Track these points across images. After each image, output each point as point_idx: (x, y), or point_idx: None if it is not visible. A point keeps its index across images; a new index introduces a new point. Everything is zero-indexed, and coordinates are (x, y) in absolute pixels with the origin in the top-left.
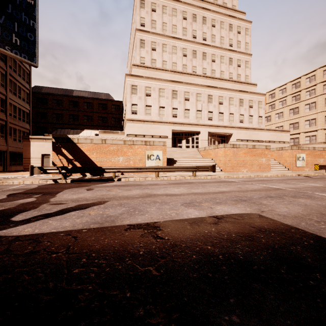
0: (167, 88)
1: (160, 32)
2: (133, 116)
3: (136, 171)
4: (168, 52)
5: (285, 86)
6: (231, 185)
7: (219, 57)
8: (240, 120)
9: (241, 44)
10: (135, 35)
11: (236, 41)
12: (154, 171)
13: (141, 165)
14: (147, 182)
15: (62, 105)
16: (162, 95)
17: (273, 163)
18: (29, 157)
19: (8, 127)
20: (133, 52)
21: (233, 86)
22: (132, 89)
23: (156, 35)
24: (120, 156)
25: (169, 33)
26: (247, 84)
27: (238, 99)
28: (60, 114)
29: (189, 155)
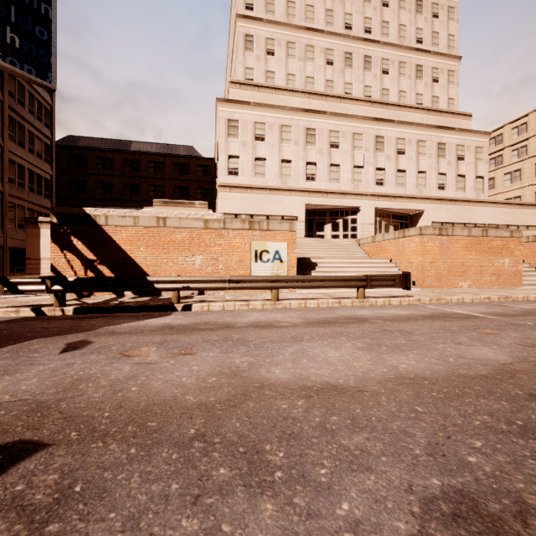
0: (296, 125)
1: (283, 19)
2: (230, 180)
3: (227, 287)
4: (298, 57)
5: (525, 120)
6: (488, 333)
7: (397, 64)
8: (438, 184)
9: (439, 37)
10: (235, 29)
11: (430, 32)
12: (267, 287)
13: (241, 274)
14: (251, 316)
15: (113, 168)
16: (286, 138)
17: (522, 269)
18: (38, 257)
19: (6, 203)
20: (233, 63)
21: (423, 120)
22: (229, 128)
23: (275, 25)
24: (196, 254)
25: (300, 22)
26: (453, 114)
27: (434, 143)
28: (108, 183)
29: (340, 253)
